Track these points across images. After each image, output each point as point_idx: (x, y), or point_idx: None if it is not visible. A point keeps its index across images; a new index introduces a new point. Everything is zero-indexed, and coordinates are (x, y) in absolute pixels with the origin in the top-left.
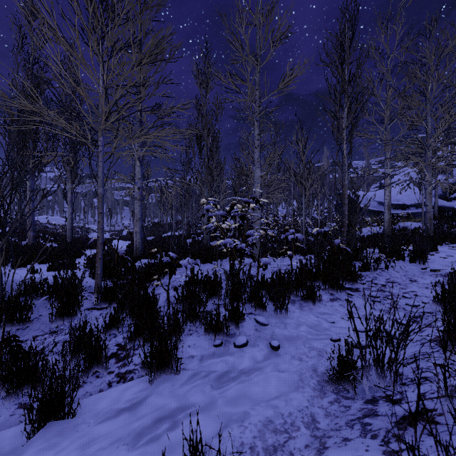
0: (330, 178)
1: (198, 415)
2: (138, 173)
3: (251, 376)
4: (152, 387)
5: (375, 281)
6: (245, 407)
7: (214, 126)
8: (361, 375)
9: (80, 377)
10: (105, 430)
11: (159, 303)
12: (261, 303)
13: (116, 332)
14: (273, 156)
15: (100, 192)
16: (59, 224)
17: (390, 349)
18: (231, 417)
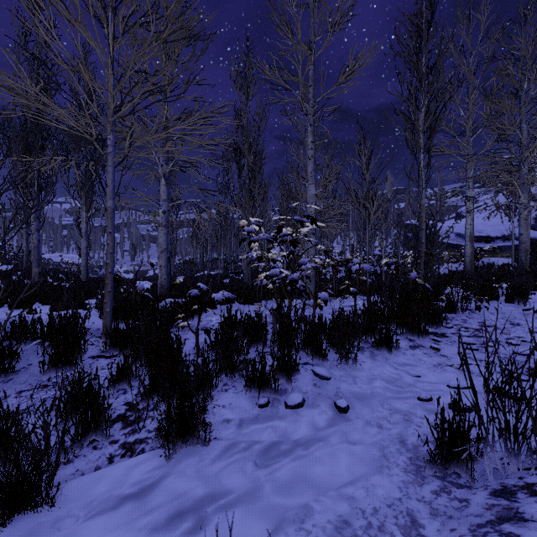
0: (395, 208)
1: (234, 509)
2: (163, 193)
3: (311, 450)
4: (170, 464)
5: (464, 324)
6: (305, 498)
7: (257, 139)
8: (476, 451)
9: (70, 448)
10: (92, 532)
11: (186, 350)
12: (321, 350)
13: (126, 387)
14: (329, 175)
15: (110, 205)
16: (73, 262)
17: (530, 412)
18: (285, 513)
